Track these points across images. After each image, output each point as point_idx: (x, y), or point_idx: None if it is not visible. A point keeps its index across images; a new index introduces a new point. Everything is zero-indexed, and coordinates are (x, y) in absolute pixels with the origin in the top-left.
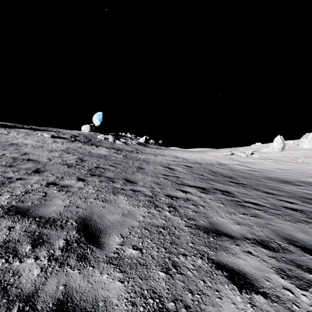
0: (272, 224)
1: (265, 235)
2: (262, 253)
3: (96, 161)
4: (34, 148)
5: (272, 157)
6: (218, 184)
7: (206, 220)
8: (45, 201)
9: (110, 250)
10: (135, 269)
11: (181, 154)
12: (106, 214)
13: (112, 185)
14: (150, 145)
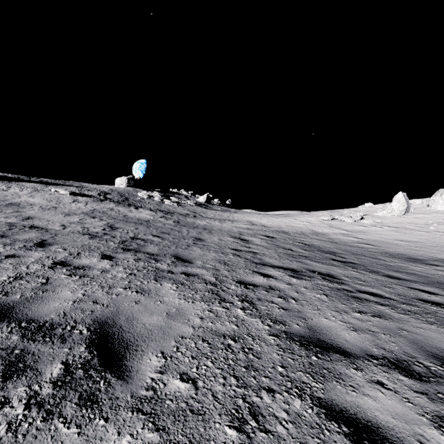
0: (408, 329)
1: (402, 350)
2: (401, 385)
3: (134, 228)
4: (43, 210)
5: (391, 223)
6: (315, 263)
7: (303, 323)
8: (44, 292)
9: (141, 384)
10: (182, 423)
11: (259, 219)
12: (139, 314)
13: (155, 265)
14: (214, 206)
